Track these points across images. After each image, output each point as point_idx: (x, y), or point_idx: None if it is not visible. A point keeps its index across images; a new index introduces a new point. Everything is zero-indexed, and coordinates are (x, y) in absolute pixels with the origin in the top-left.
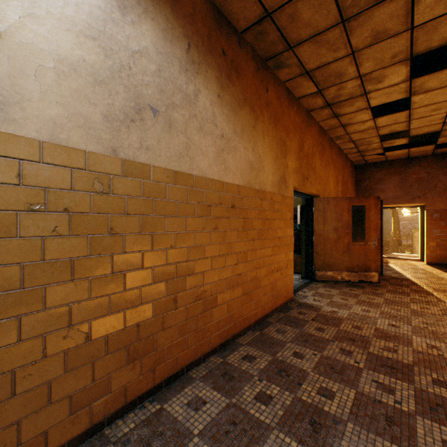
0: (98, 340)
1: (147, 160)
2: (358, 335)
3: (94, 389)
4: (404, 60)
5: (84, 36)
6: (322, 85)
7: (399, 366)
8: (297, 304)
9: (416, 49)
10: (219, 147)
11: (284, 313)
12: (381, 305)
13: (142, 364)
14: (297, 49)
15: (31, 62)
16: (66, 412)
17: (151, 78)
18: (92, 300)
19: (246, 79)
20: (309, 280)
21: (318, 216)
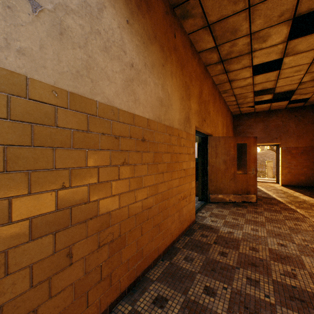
0: None
1: (18, 67)
2: (257, 258)
3: None
4: (288, 20)
5: None
6: (219, 40)
7: (306, 297)
8: (199, 225)
9: (300, 9)
10: (128, 76)
11: (189, 236)
12: (265, 223)
13: None
14: None
15: None
16: None
17: None
18: None
19: (156, 16)
20: (205, 202)
21: (211, 151)
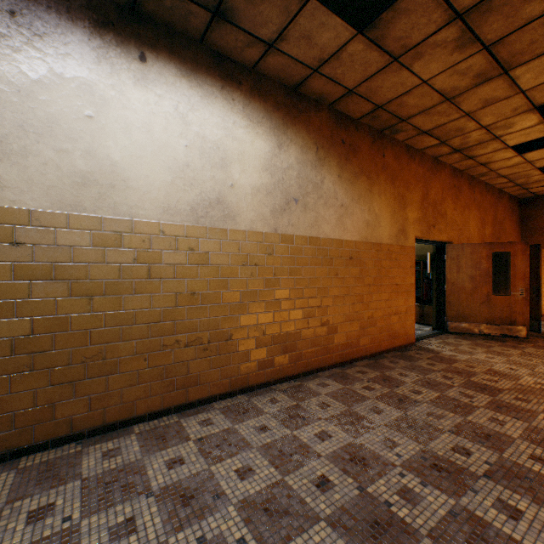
0: (268, 336)
1: (292, 232)
2: (467, 371)
3: (267, 362)
4: (528, 110)
5: (262, 171)
6: (443, 138)
7: (491, 389)
8: (417, 348)
9: (537, 102)
10: (339, 214)
11: (401, 352)
12: (512, 355)
13: (289, 357)
14: (409, 121)
15: (243, 194)
16: (255, 368)
17: (294, 181)
18: (266, 313)
19: (362, 154)
20: (440, 331)
21: (450, 264)
